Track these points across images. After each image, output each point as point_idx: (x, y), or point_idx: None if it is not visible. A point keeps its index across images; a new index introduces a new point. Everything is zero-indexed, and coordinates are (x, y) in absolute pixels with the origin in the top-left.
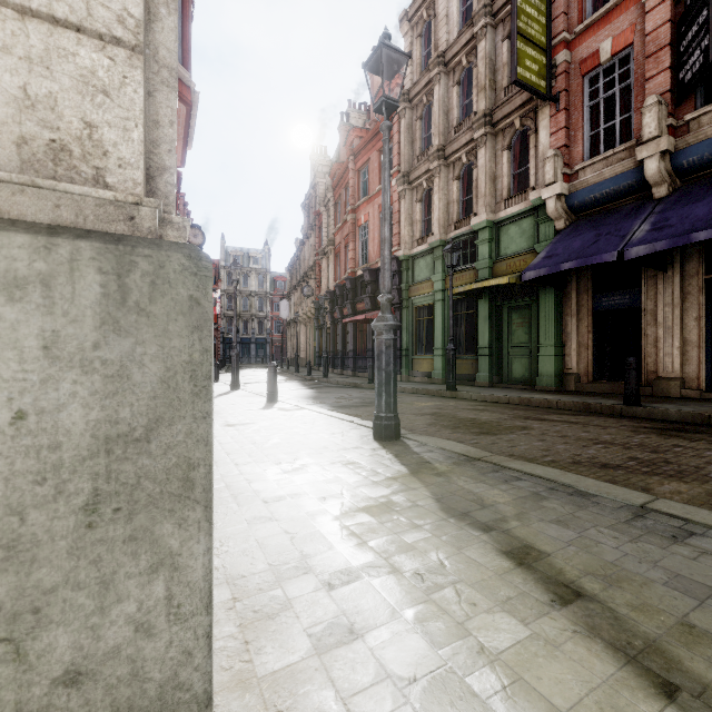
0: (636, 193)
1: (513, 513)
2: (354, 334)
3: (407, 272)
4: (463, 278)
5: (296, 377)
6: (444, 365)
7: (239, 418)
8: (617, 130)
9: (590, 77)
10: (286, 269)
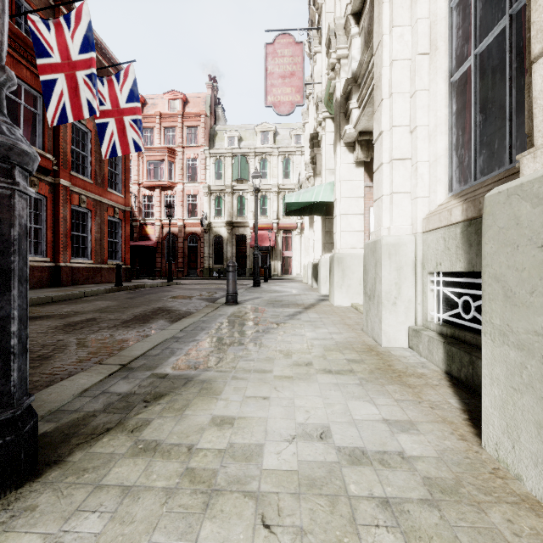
0: None
1: (229, 339)
2: None
3: None
4: None
5: None
6: None
7: None
8: None
9: None
10: None
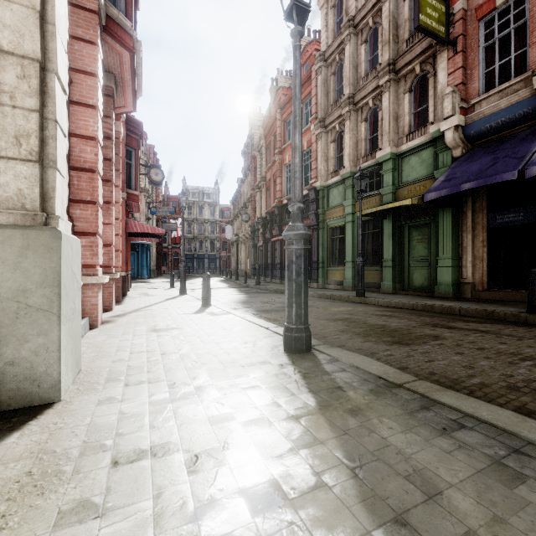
0: (531, 120)
1: (482, 520)
2: (280, 250)
3: (323, 199)
4: (370, 203)
5: (235, 284)
6: (353, 275)
7: (168, 323)
8: (512, 65)
9: (485, 21)
10: (230, 202)
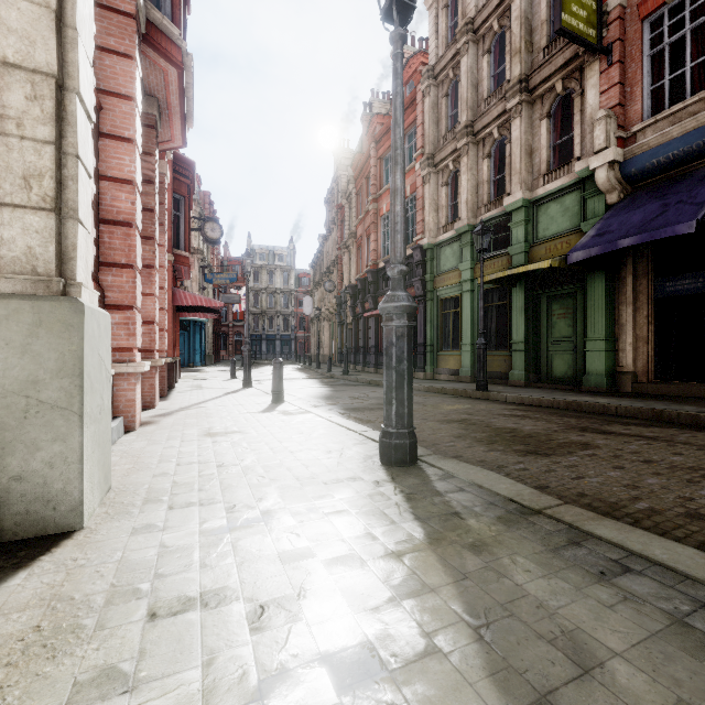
0: None
1: None
2: (376, 329)
3: (432, 261)
4: (494, 266)
5: (316, 374)
6: (473, 362)
7: (227, 425)
8: (688, 79)
9: (651, 20)
10: (310, 266)
